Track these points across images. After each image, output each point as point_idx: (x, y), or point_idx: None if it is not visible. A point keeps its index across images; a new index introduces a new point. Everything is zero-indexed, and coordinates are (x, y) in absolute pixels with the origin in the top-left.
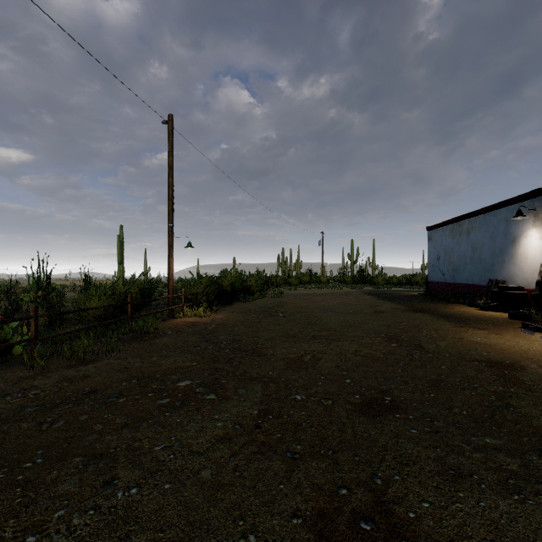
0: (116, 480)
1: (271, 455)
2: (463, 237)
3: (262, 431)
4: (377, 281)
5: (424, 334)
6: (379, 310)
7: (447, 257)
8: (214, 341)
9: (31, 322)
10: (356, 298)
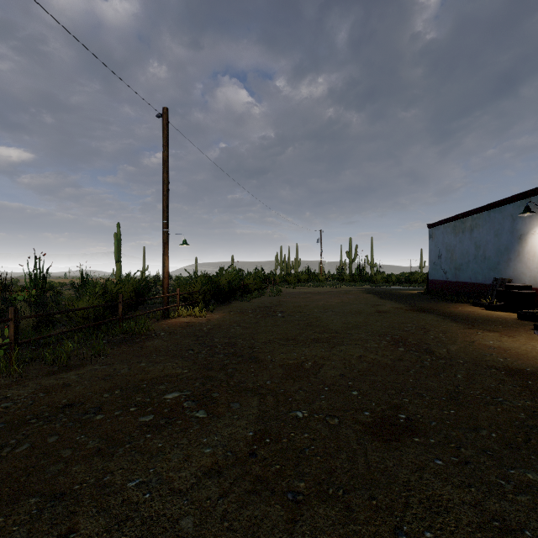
0: (74, 534)
1: (268, 495)
2: (466, 234)
3: (258, 460)
4: (375, 279)
5: (432, 336)
6: (381, 310)
7: (449, 254)
8: (208, 344)
9: (10, 324)
10: (356, 297)
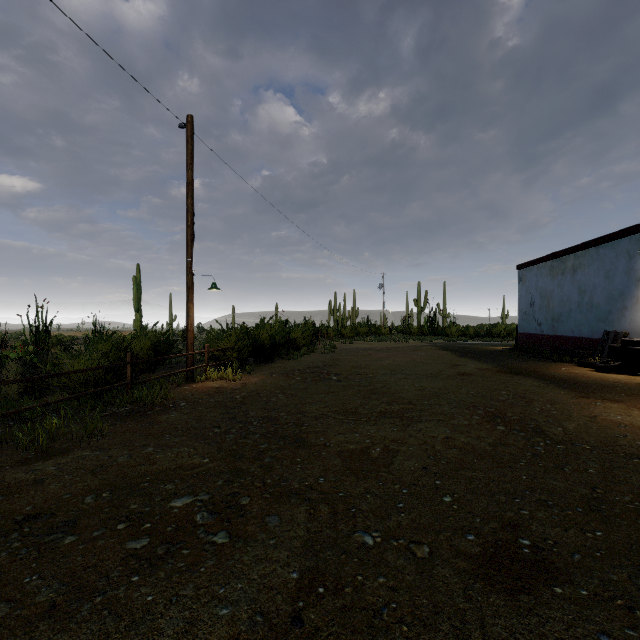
0: None
1: None
2: (567, 277)
3: (306, 634)
4: (449, 332)
5: (538, 409)
6: (464, 371)
7: (545, 302)
8: (241, 420)
9: None
10: (429, 354)
